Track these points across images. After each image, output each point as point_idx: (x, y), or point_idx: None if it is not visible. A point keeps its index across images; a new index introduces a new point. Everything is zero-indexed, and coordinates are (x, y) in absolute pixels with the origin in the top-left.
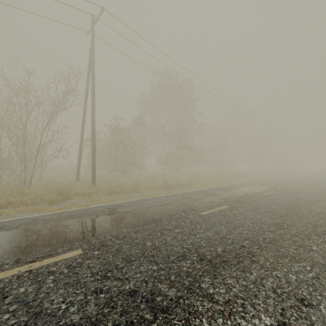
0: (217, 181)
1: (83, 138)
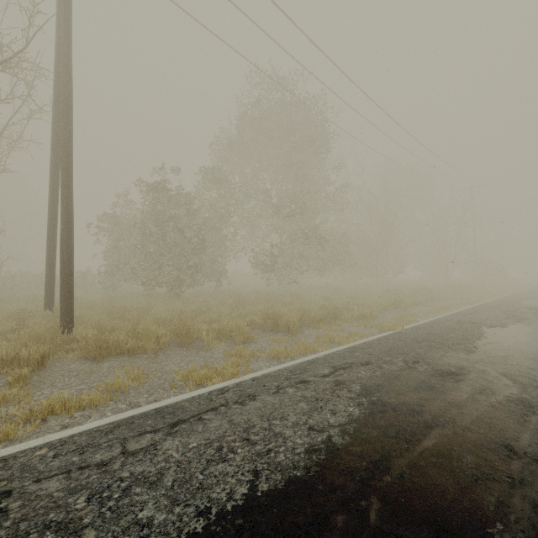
0: (390, 307)
1: (56, 201)
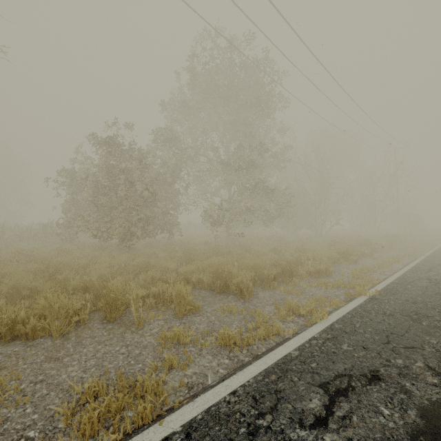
0: (340, 259)
1: None
